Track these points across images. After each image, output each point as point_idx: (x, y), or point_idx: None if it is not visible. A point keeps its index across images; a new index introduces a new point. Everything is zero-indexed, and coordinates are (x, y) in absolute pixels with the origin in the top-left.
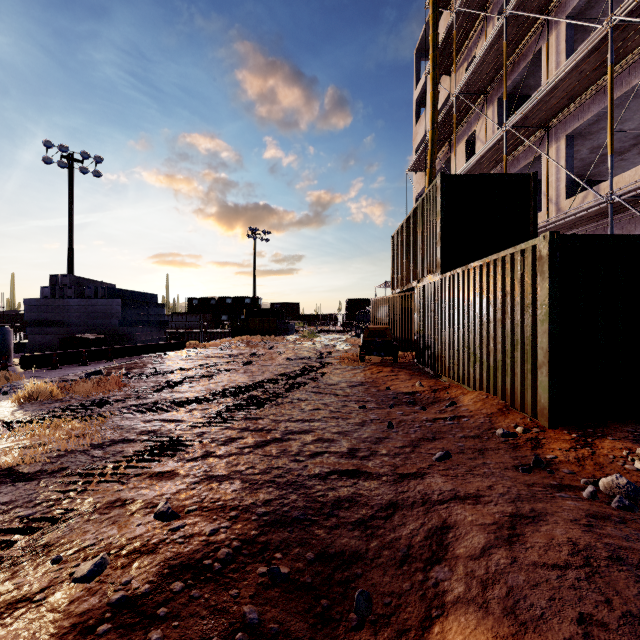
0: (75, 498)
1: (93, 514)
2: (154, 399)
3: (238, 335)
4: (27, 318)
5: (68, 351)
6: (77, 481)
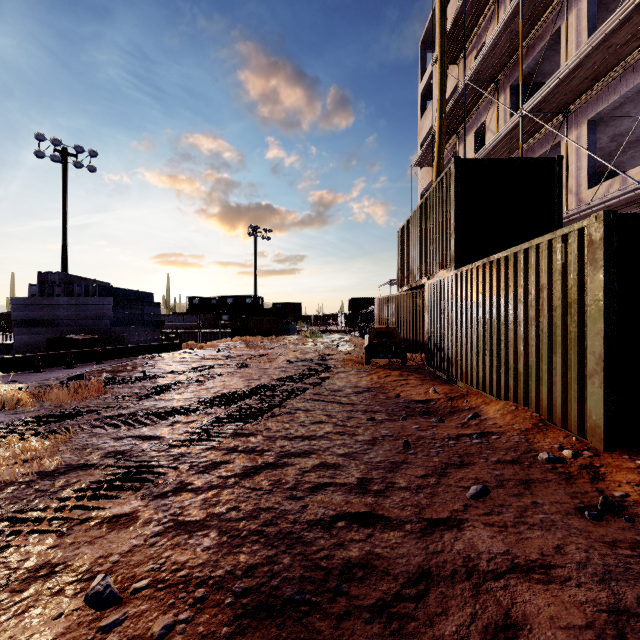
0: None
1: (2, 592)
2: (134, 409)
3: (238, 335)
4: (14, 318)
5: (53, 353)
6: (1, 531)
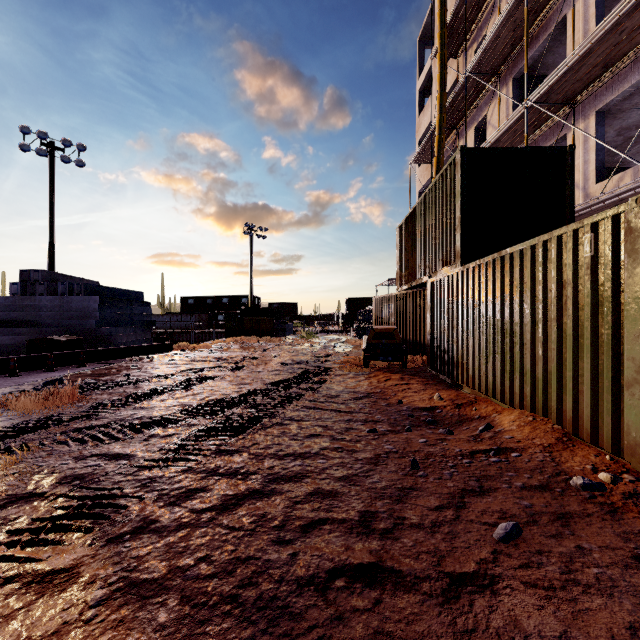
0: None
1: None
2: (108, 419)
3: (232, 336)
4: None
5: (32, 355)
6: None
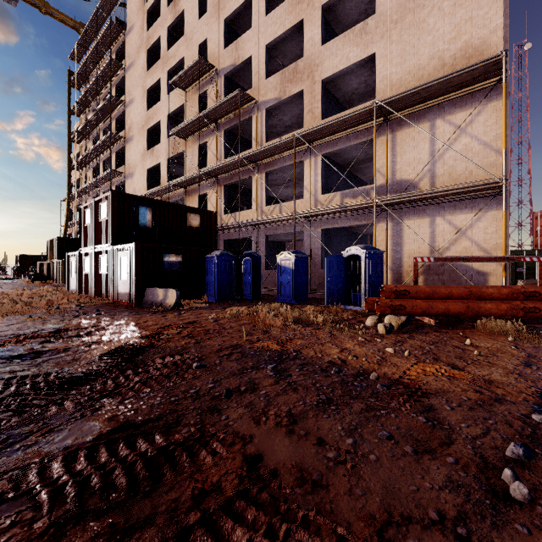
0: None
1: None
2: None
3: None
4: None
5: None
6: None
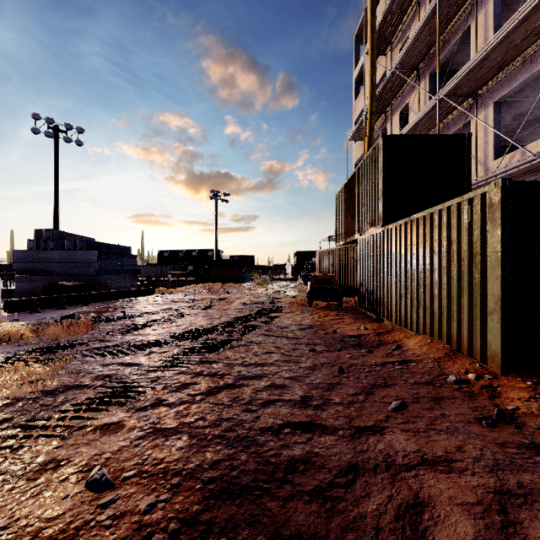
0: (7, 457)
1: (20, 480)
2: (117, 342)
3: (201, 282)
4: (15, 267)
5: (48, 296)
6: (16, 435)
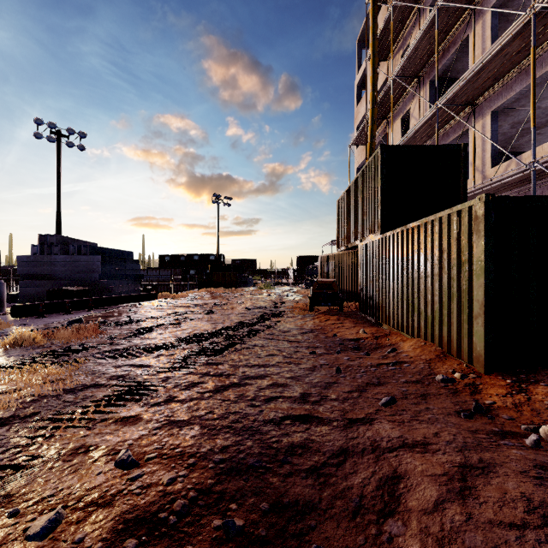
0: (42, 444)
1: (57, 461)
2: (126, 345)
3: (204, 287)
4: (19, 272)
5: (54, 301)
6: (46, 426)
